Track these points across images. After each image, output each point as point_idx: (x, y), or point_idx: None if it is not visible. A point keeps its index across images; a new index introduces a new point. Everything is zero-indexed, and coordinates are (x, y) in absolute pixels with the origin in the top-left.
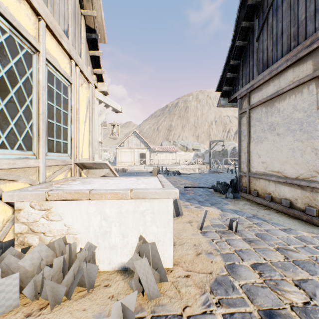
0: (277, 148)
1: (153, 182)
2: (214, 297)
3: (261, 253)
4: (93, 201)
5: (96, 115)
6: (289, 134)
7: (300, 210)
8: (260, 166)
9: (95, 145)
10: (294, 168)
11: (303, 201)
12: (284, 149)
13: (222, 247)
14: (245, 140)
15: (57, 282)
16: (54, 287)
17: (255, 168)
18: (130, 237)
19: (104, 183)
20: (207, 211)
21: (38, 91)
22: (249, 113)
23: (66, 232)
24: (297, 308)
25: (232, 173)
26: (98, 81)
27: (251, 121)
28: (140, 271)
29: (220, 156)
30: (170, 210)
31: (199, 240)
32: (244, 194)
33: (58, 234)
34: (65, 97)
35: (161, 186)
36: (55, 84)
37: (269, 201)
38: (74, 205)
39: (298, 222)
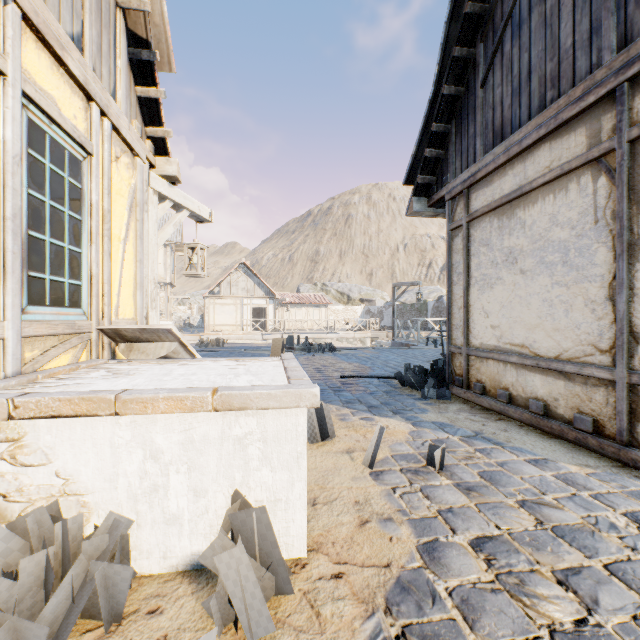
0: (520, 298)
1: (271, 371)
2: (394, 623)
3: (491, 515)
4: (126, 417)
5: (152, 227)
6: (544, 272)
7: (563, 421)
8: (489, 334)
9: (150, 291)
10: (553, 338)
11: (569, 403)
12: (533, 301)
13: (413, 504)
14: (461, 282)
15: (31, 613)
16: (17, 629)
17: (480, 339)
18: (212, 494)
19: (161, 373)
20: (384, 428)
21: (1, 165)
22: (468, 229)
23: (60, 491)
24: (563, 636)
25: (436, 347)
26: (158, 153)
27: (471, 246)
28: (229, 578)
29: (414, 314)
30: (301, 433)
31: (366, 492)
32: (458, 390)
33: (39, 495)
34: (75, 184)
35: (285, 379)
36: (47, 152)
37: (505, 403)
38: (80, 427)
39: (561, 444)
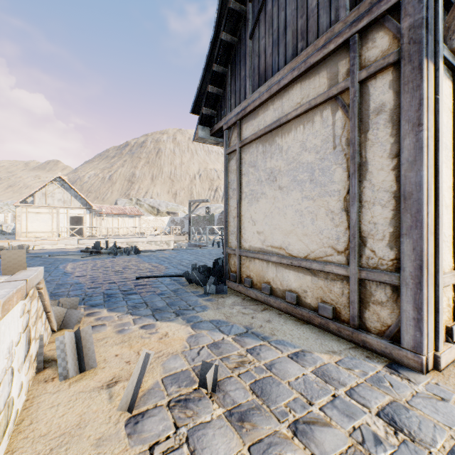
0: (279, 209)
1: None
2: None
3: None
4: None
5: None
6: (296, 188)
7: (310, 308)
8: (256, 238)
9: None
10: (303, 241)
11: (315, 294)
12: (289, 212)
13: None
14: (235, 196)
15: None
16: None
17: (249, 242)
18: None
19: None
20: (150, 355)
21: None
22: (240, 153)
23: None
24: None
25: (219, 247)
26: None
27: (243, 167)
28: None
29: (205, 223)
30: None
31: None
32: (233, 284)
33: None
34: None
35: None
36: None
37: (268, 294)
38: None
39: (310, 329)
